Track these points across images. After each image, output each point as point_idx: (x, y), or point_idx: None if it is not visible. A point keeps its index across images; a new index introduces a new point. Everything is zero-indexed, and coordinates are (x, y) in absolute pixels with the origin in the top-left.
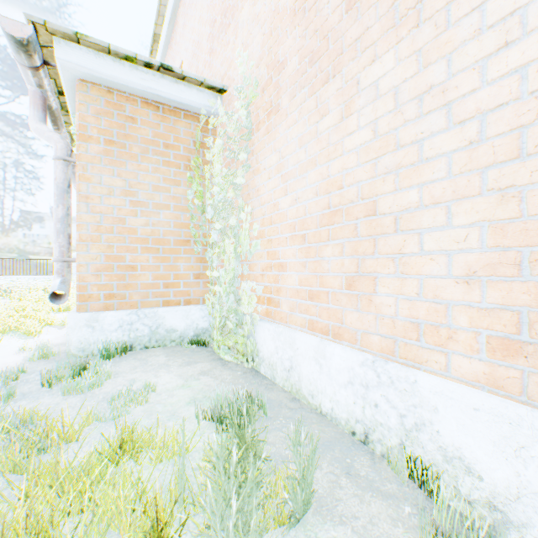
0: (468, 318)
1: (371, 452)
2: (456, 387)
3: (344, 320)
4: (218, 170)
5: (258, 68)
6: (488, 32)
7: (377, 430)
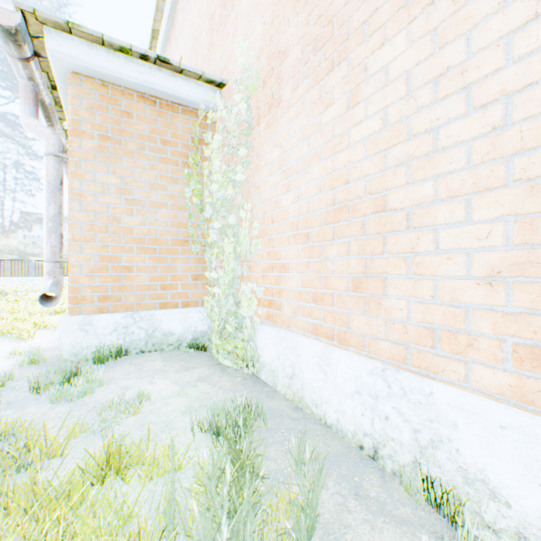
0: (491, 323)
1: (381, 469)
2: (478, 401)
3: (350, 324)
4: (217, 166)
5: (259, 59)
6: (515, 3)
7: (388, 445)
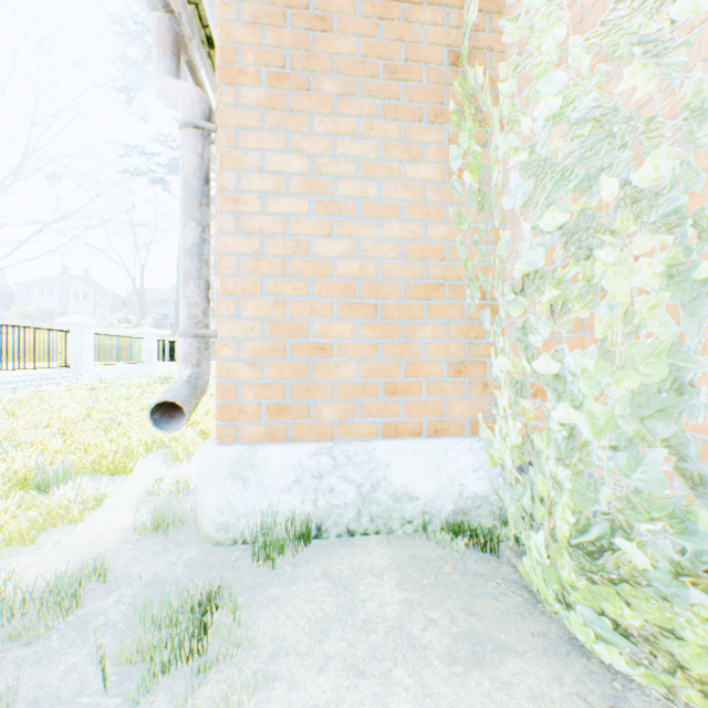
0: None
1: None
2: None
3: None
4: (548, 51)
5: None
6: None
7: None
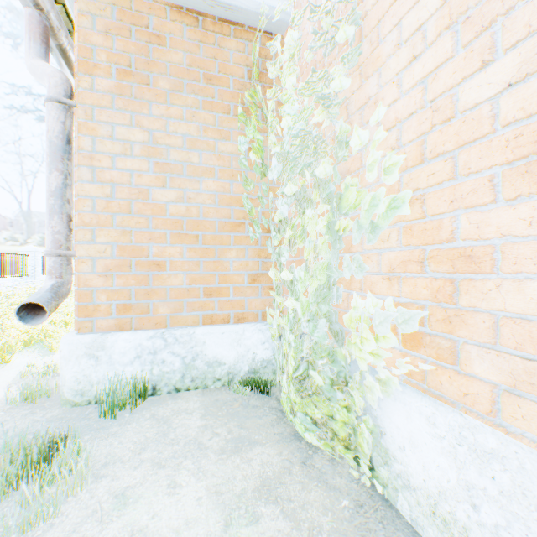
0: None
1: None
2: None
3: None
4: (289, 88)
5: None
6: None
7: None
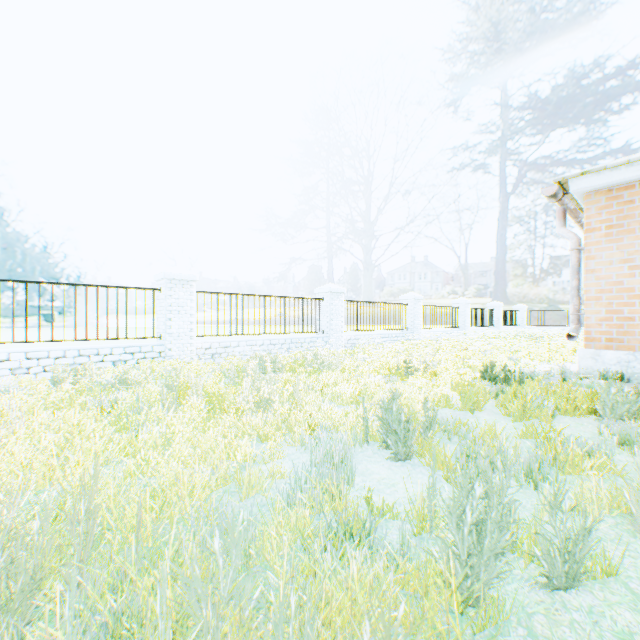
0: None
1: None
2: None
3: None
4: None
5: None
6: None
7: None
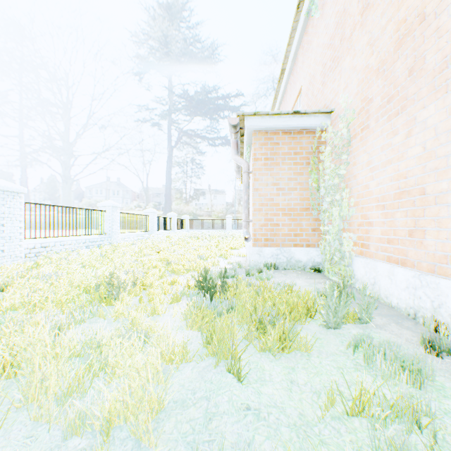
0: None
1: (416, 322)
2: None
3: (407, 255)
4: (327, 165)
5: (354, 100)
6: None
7: (420, 311)
